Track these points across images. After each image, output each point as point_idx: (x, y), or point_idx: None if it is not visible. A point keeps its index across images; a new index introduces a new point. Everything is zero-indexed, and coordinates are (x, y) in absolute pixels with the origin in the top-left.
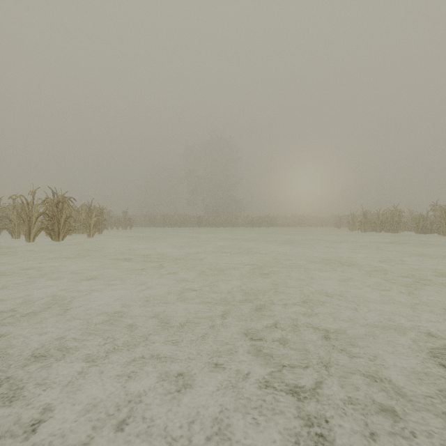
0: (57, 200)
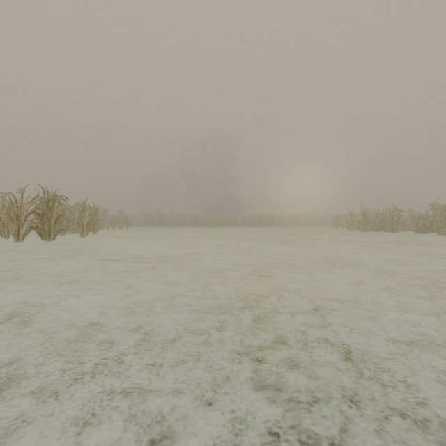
0: (48, 198)
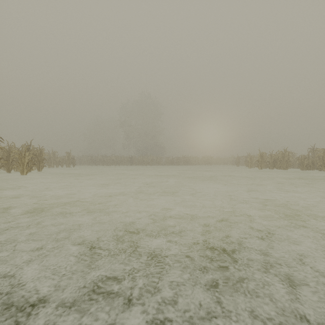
0: None
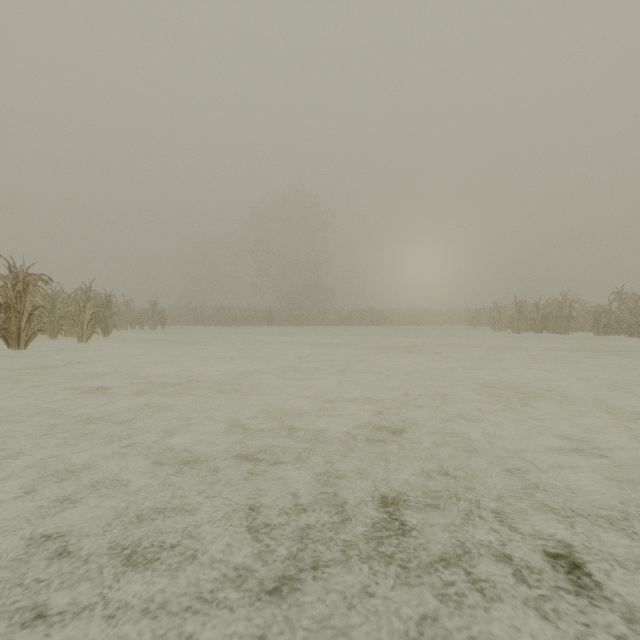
0: (16, 278)
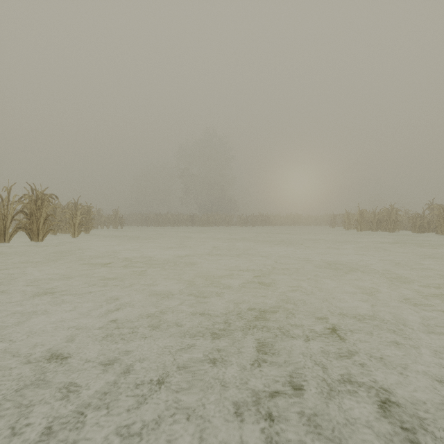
0: (36, 197)
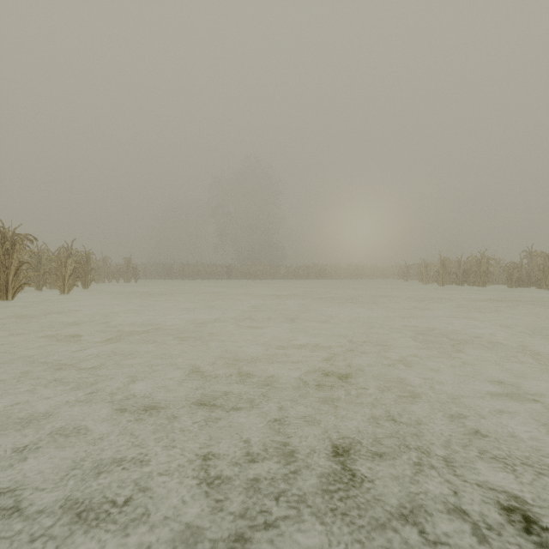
0: (4, 237)
